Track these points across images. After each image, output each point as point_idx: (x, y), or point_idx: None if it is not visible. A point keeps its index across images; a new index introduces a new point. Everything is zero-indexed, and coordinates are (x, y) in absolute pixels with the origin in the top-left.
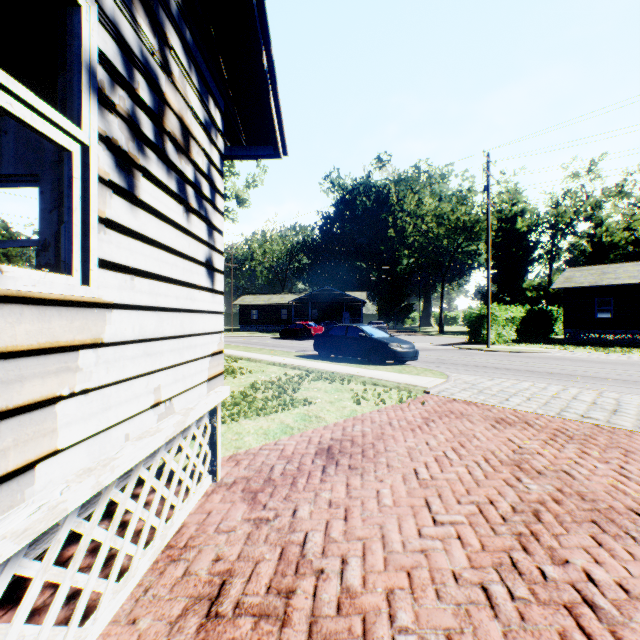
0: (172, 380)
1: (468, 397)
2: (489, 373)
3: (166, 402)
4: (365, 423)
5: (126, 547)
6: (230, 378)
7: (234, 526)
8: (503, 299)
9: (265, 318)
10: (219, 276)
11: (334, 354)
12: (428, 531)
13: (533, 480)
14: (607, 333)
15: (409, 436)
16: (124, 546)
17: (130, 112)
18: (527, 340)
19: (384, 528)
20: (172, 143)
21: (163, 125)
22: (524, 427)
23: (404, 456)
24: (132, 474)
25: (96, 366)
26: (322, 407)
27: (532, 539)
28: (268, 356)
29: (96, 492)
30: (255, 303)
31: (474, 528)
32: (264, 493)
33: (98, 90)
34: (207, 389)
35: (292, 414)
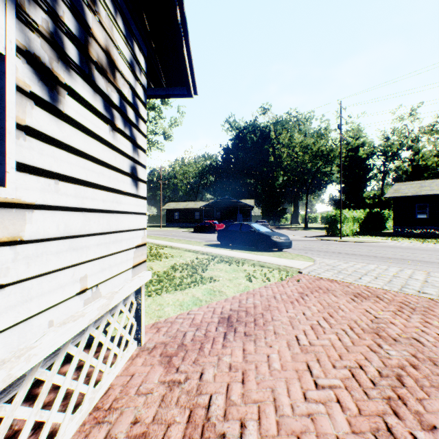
0: (98, 269)
1: (331, 276)
2: (344, 258)
3: (92, 288)
4: (256, 297)
5: (53, 418)
6: (157, 261)
7: (151, 388)
8: (349, 205)
9: (184, 218)
10: (143, 185)
11: (232, 243)
12: (312, 395)
13: (391, 346)
14: (424, 229)
15: (289, 307)
16: (50, 417)
17: (54, 35)
18: (367, 233)
19: (275, 391)
20: (98, 72)
21: (89, 55)
22: (376, 300)
23: (287, 324)
24: (59, 352)
25: (14, 262)
26: (223, 284)
27: (400, 403)
28: (185, 245)
29: (7, 385)
30: (177, 208)
31: (350, 392)
32: (177, 357)
33: (16, 6)
34: (132, 274)
35: (201, 289)
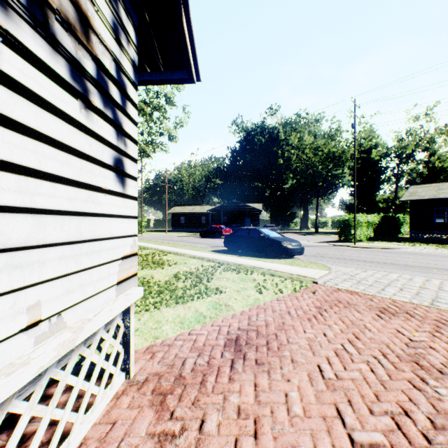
0: (62, 292)
1: (350, 287)
2: (361, 265)
3: (51, 318)
4: (267, 312)
5: None
6: (159, 269)
7: (136, 445)
8: (361, 209)
9: (190, 222)
10: (132, 182)
11: (239, 250)
12: None
13: (438, 382)
14: (443, 234)
15: (307, 326)
16: None
17: None
18: (381, 239)
19: None
20: (62, 25)
21: None
22: (407, 317)
23: (306, 349)
24: None
25: None
26: (230, 296)
27: None
28: (190, 251)
29: None
30: (183, 212)
31: None
32: (173, 395)
33: None
34: (116, 292)
35: (205, 302)
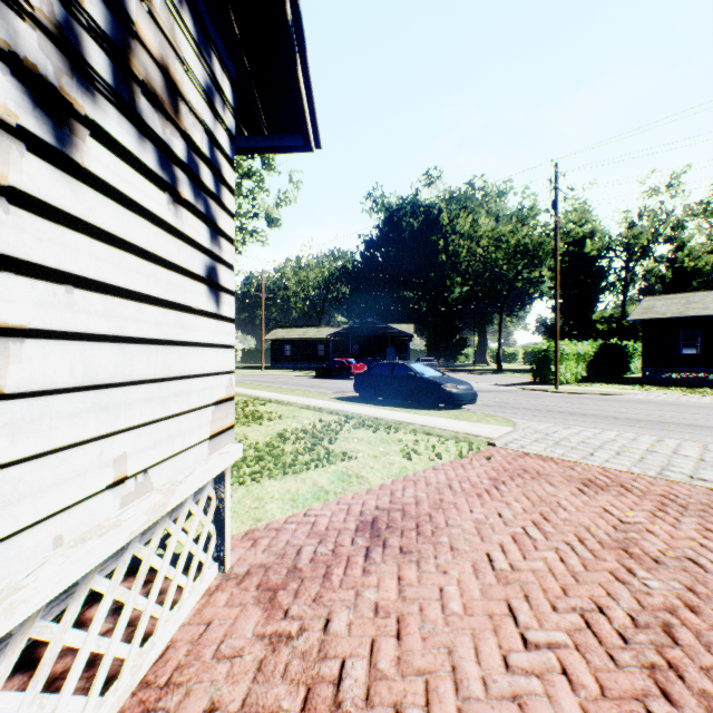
0: (148, 443)
1: (543, 450)
2: (563, 420)
3: (137, 476)
4: (418, 485)
5: (63, 707)
6: (255, 425)
7: (241, 647)
8: (569, 333)
9: (300, 354)
10: (228, 298)
11: (378, 396)
12: (518, 660)
13: (651, 573)
14: (694, 372)
15: (475, 504)
16: (59, 707)
17: (64, 29)
18: (599, 379)
19: (454, 653)
20: (148, 100)
21: (131, 69)
22: (621, 492)
23: (472, 534)
24: (77, 590)
25: None
26: (364, 463)
27: (673, 676)
28: (301, 398)
29: None
30: (288, 337)
31: (584, 655)
32: (286, 591)
33: None
34: (209, 450)
35: (327, 472)
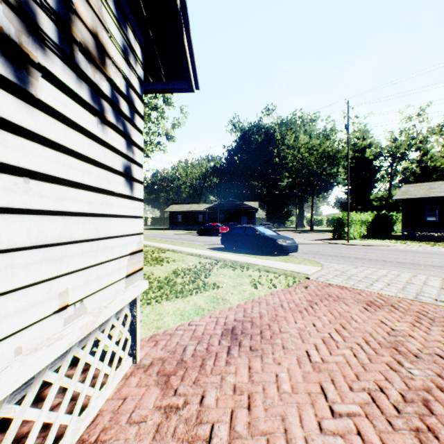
0: (83, 282)
1: (340, 282)
2: (352, 262)
3: (76, 304)
4: (261, 305)
5: None
6: (158, 265)
7: (145, 415)
8: (356, 207)
9: (187, 221)
10: (138, 185)
11: (236, 247)
12: (328, 424)
13: (413, 364)
14: (434, 231)
15: (298, 318)
16: None
17: (23, 4)
18: (375, 236)
19: (286, 420)
20: (83, 55)
21: (71, 33)
22: (391, 310)
23: (296, 337)
24: (33, 382)
25: None
26: (227, 290)
27: (431, 437)
28: (188, 248)
29: None
30: (180, 210)
31: (371, 421)
32: (176, 376)
33: None
34: (125, 284)
35: (203, 296)
